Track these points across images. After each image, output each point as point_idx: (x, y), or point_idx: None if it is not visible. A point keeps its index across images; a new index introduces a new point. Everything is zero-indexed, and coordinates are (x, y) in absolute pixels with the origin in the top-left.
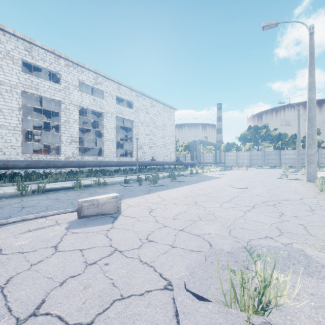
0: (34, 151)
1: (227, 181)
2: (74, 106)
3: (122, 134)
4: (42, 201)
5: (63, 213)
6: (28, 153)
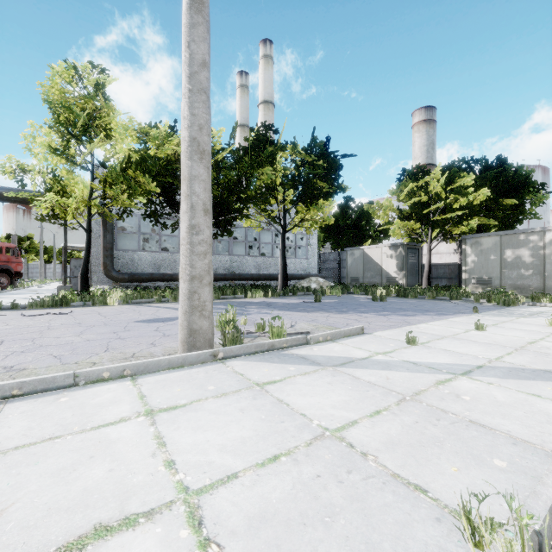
0: None
1: None
2: None
3: None
4: None
5: None
6: None
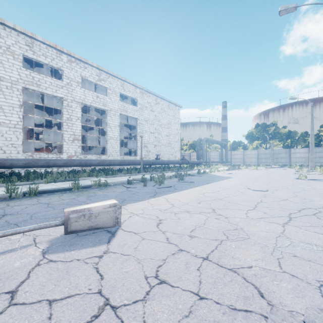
0: (37, 150)
1: (241, 182)
2: (77, 103)
3: (126, 133)
4: (30, 207)
5: (44, 228)
6: (30, 152)
